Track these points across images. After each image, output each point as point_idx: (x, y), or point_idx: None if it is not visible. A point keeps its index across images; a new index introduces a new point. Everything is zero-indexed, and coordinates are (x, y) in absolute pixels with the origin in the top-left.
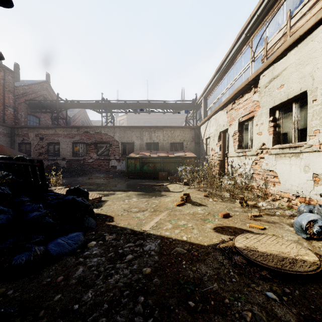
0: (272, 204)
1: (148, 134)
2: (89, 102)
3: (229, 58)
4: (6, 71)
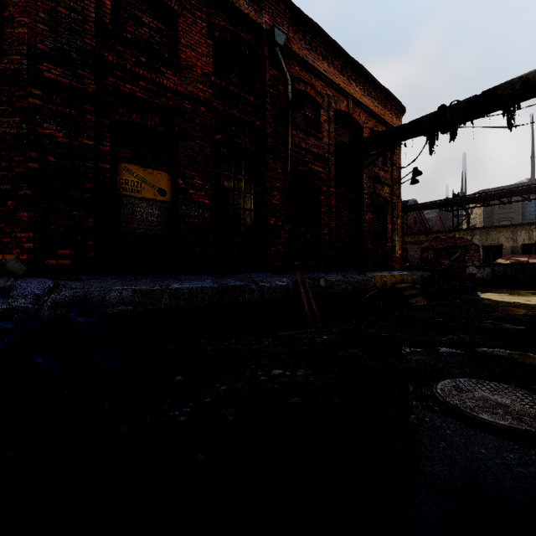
0: None
1: (525, 233)
2: (435, 202)
3: None
4: None
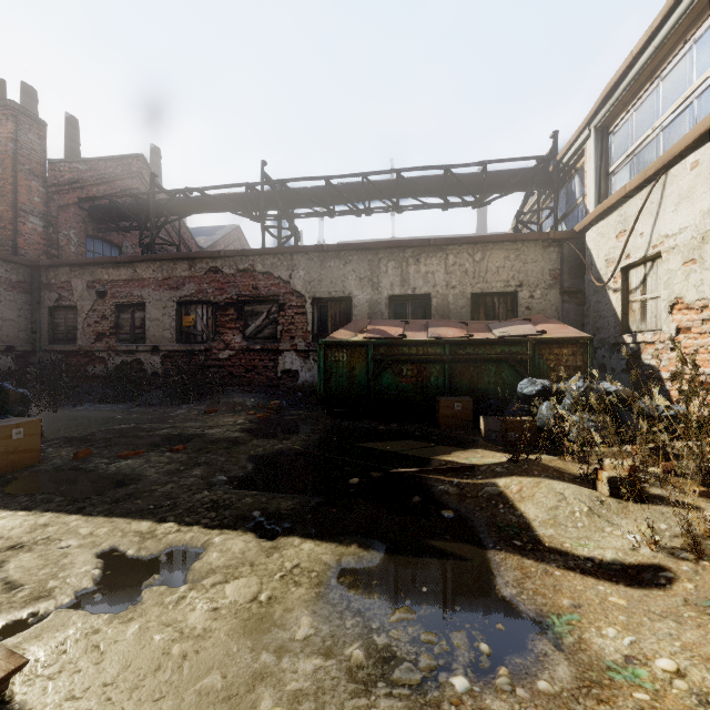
0: None
1: (395, 269)
2: (231, 193)
3: None
4: (23, 119)
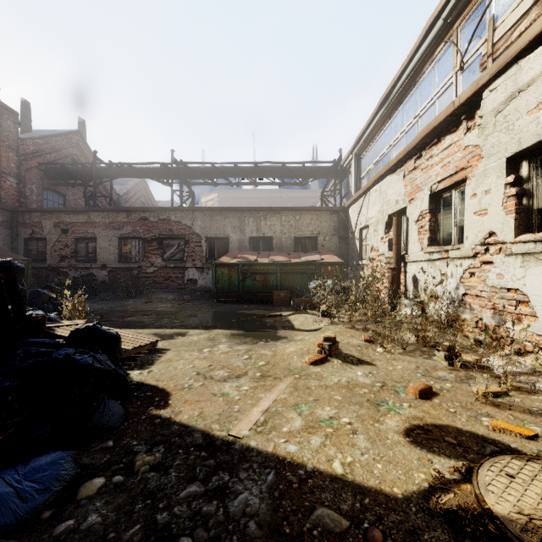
0: (518, 361)
1: (253, 222)
2: (150, 167)
3: (407, 72)
4: (4, 111)
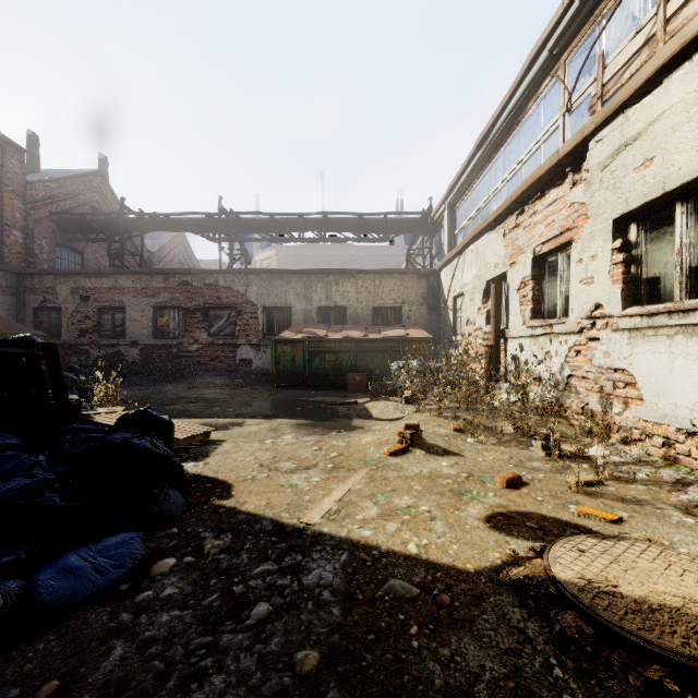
0: (623, 450)
1: (322, 288)
2: (191, 218)
3: (508, 109)
4: (7, 147)
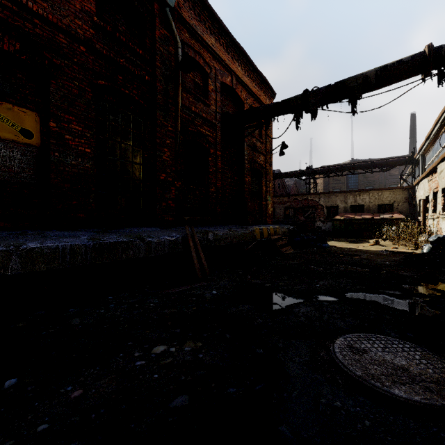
0: None
1: (352, 198)
2: (294, 172)
3: (433, 133)
4: None
